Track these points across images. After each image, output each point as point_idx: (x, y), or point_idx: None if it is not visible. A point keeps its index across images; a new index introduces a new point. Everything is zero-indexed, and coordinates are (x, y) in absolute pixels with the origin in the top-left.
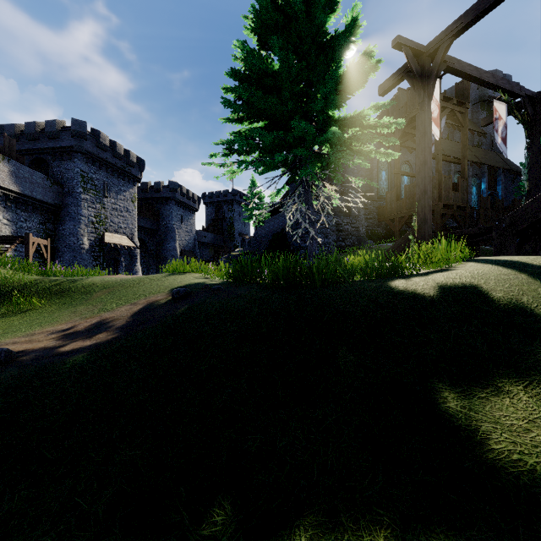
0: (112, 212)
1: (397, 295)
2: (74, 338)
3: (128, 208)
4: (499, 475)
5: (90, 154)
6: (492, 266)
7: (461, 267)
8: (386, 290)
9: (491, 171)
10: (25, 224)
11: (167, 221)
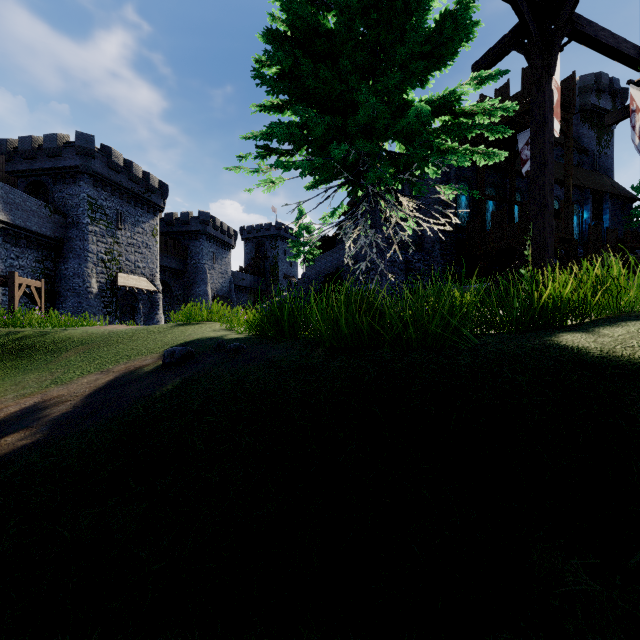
0: (128, 248)
1: (600, 368)
2: None
3: (147, 243)
4: None
5: (99, 176)
6: None
7: None
8: (565, 356)
9: (596, 196)
10: (17, 262)
11: (197, 260)
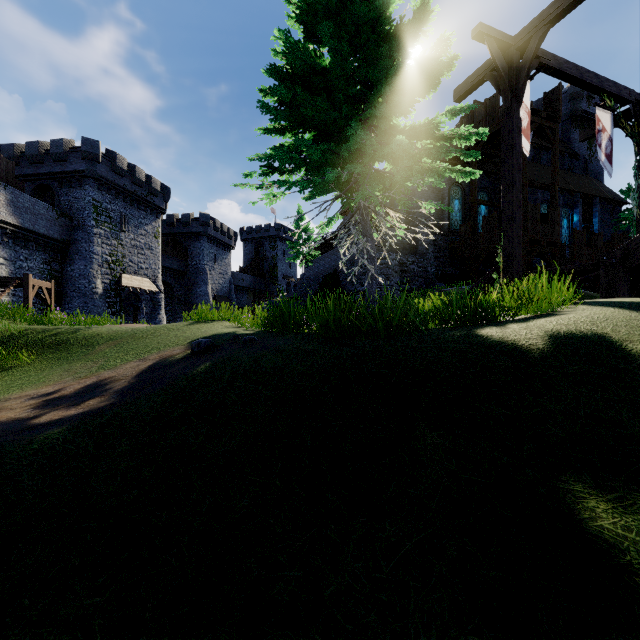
0: (131, 250)
1: (492, 348)
2: (57, 405)
3: (150, 245)
4: None
5: (104, 180)
6: (614, 309)
7: (570, 311)
8: (476, 341)
9: (585, 200)
10: (26, 263)
11: (198, 261)
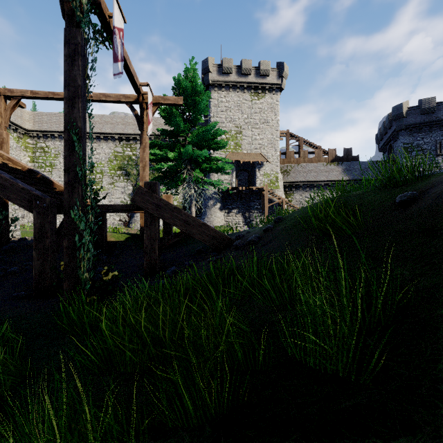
0: None
1: None
2: None
3: None
4: None
5: (411, 126)
6: None
7: None
8: None
9: None
10: None
11: None
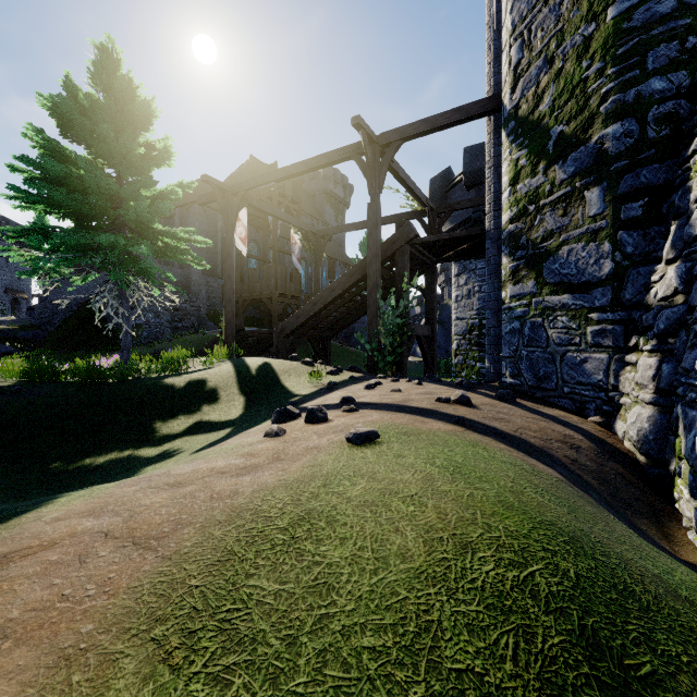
0: None
1: (163, 386)
2: None
3: None
4: (156, 437)
5: None
6: (230, 366)
7: (219, 366)
8: (159, 384)
9: (331, 261)
10: None
11: None
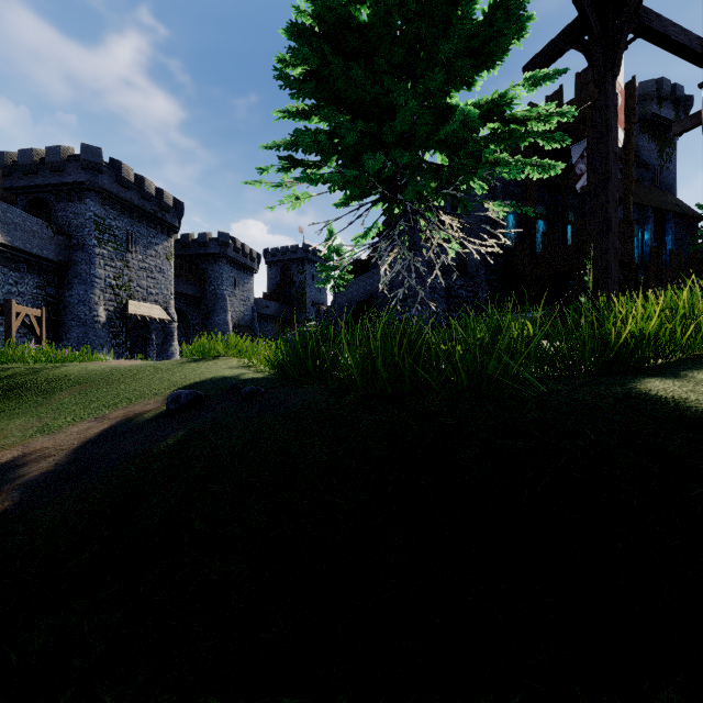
0: (139, 273)
1: None
2: None
3: (161, 267)
4: None
5: (107, 193)
6: None
7: None
8: (660, 411)
9: (657, 215)
10: (16, 288)
11: (216, 286)
